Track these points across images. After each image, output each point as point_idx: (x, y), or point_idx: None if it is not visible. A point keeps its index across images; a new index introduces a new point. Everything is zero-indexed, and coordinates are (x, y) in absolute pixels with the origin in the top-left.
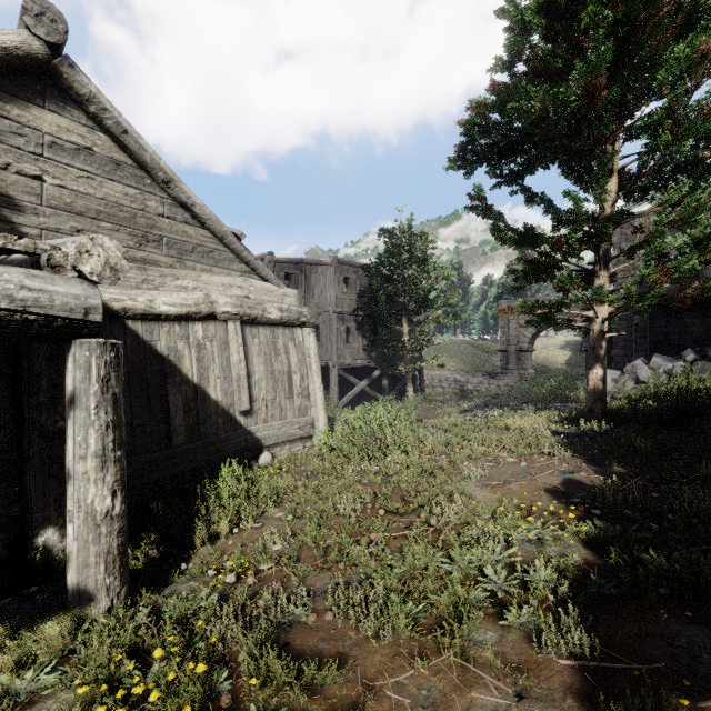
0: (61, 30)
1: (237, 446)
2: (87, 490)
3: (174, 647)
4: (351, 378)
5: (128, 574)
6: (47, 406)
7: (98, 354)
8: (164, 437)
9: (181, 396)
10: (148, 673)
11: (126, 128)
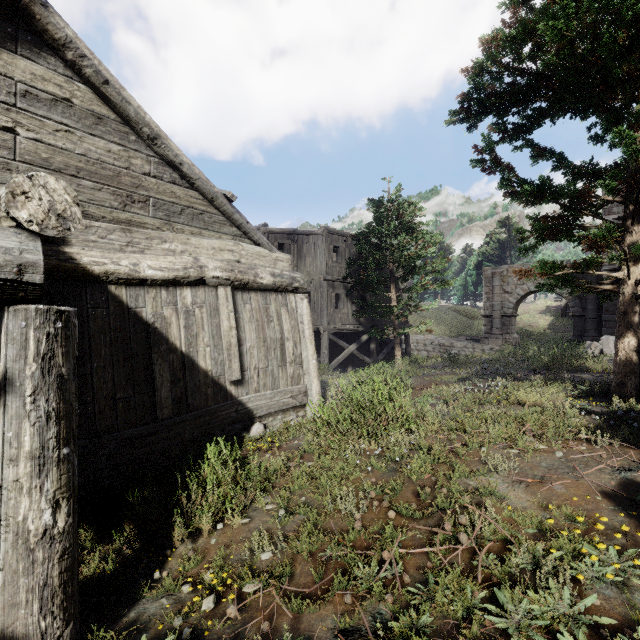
0: None
1: (227, 417)
2: (17, 503)
3: None
4: (341, 342)
5: (76, 605)
6: None
7: (37, 325)
8: (150, 409)
9: (168, 365)
10: None
11: (107, 78)
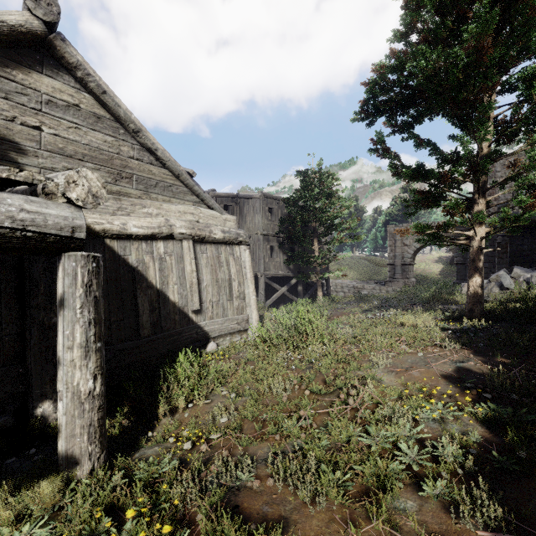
0: (55, 12)
1: (190, 337)
2: (73, 374)
3: (144, 507)
4: (274, 285)
5: (106, 442)
6: (44, 305)
7: (82, 265)
8: (134, 330)
9: (147, 298)
10: (122, 529)
11: (105, 89)
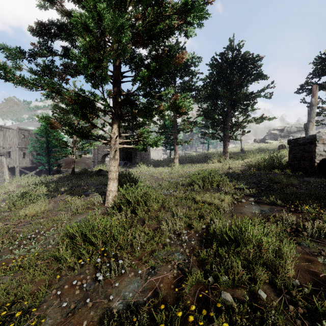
0: None
1: None
2: None
3: None
4: (26, 171)
5: None
6: None
7: None
8: None
9: None
10: None
11: None
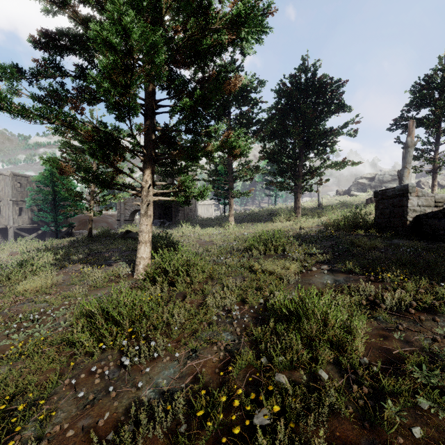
0: None
1: None
2: None
3: None
4: (23, 233)
5: None
6: None
7: None
8: None
9: None
10: None
11: None
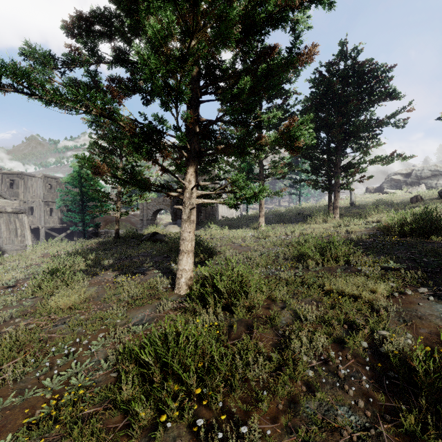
0: None
1: None
2: None
3: None
4: (54, 233)
5: None
6: None
7: None
8: None
9: None
10: None
11: None
